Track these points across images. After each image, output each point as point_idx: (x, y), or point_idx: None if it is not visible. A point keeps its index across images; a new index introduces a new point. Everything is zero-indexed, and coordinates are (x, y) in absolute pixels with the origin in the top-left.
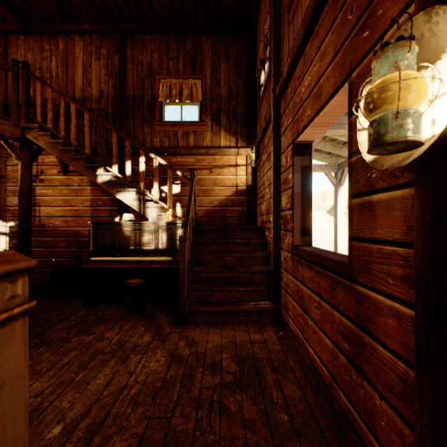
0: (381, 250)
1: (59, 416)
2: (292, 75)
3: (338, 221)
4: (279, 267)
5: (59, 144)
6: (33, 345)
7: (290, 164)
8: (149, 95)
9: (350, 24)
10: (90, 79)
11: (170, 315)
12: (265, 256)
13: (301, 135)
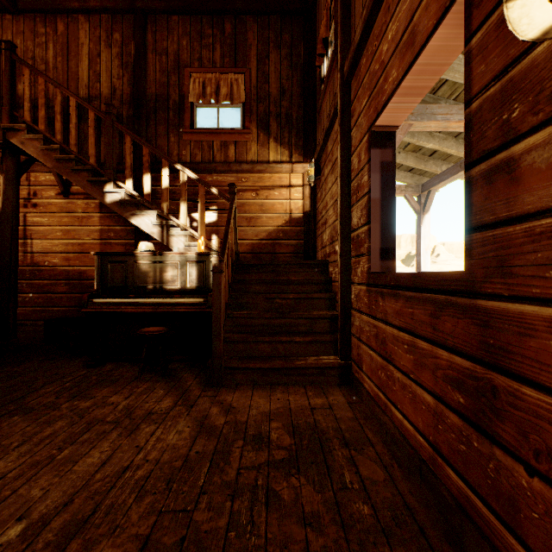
0: (532, 229)
1: (22, 510)
2: (369, 36)
3: (422, 259)
4: (349, 309)
5: (54, 152)
6: (5, 413)
7: (365, 162)
8: (176, 94)
9: None
10: (99, 72)
11: (201, 375)
12: (329, 298)
13: (382, 115)
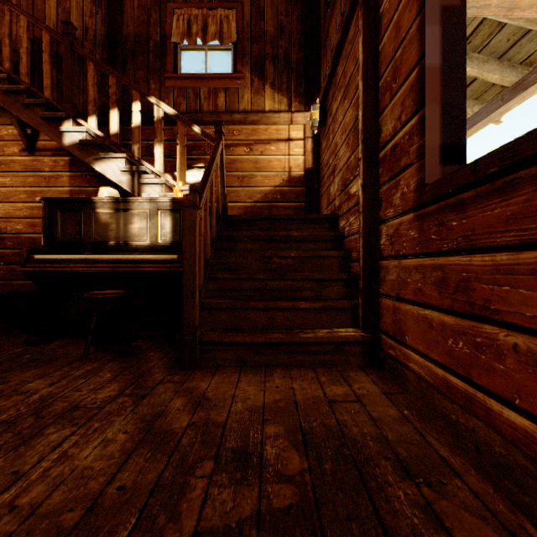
0: None
1: None
2: None
3: None
4: (376, 260)
5: (1, 83)
6: None
7: (413, 18)
8: (158, 33)
9: None
10: (68, 10)
11: (172, 354)
12: (342, 257)
13: None
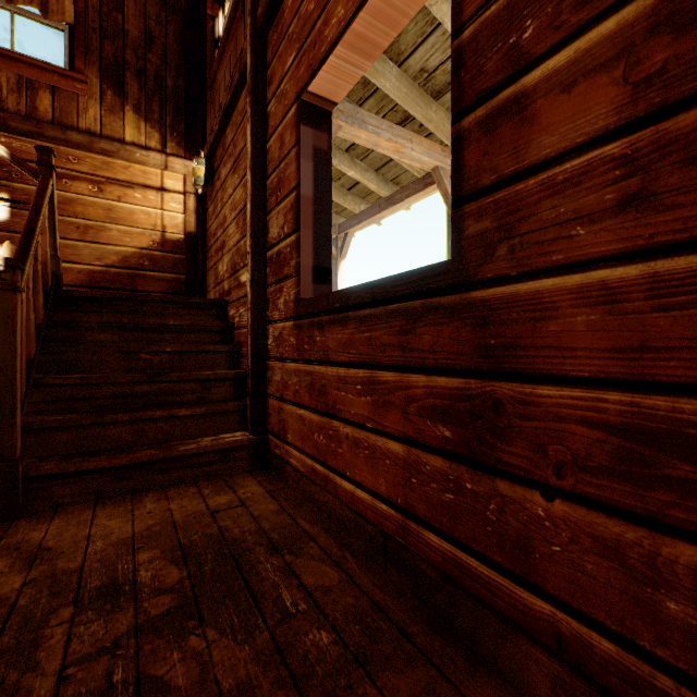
0: (552, 179)
1: None
2: None
3: None
4: (265, 360)
5: None
6: None
7: (293, 144)
8: None
9: None
10: None
11: None
12: (231, 352)
13: (320, 73)
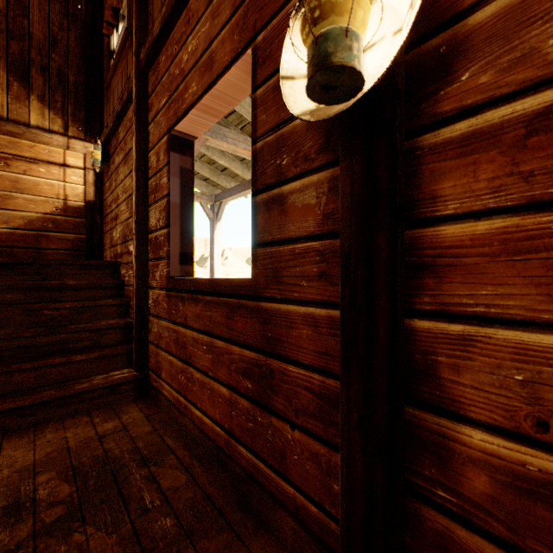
0: (294, 250)
1: None
2: (169, 36)
3: (215, 262)
4: (146, 315)
5: None
6: None
7: (165, 163)
8: None
9: None
10: None
11: None
12: (122, 304)
13: (182, 121)
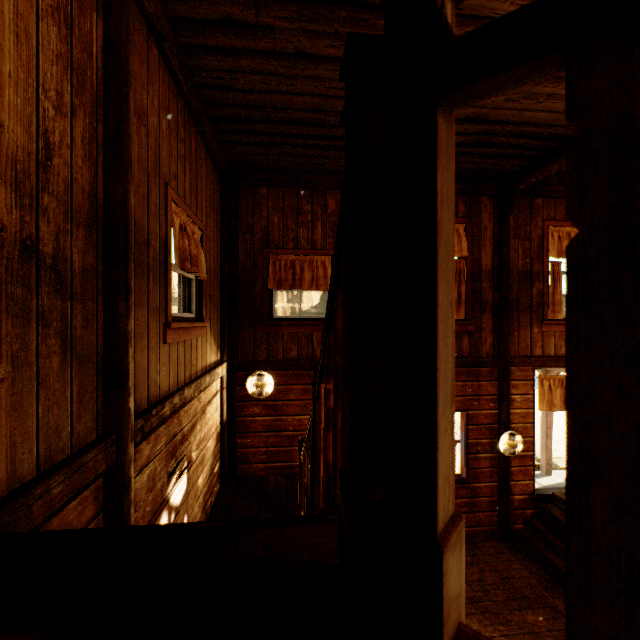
0: (482, 470)
1: None
2: None
3: None
4: None
5: None
6: None
7: None
8: (157, 234)
9: (467, 392)
10: None
11: None
12: None
13: None
